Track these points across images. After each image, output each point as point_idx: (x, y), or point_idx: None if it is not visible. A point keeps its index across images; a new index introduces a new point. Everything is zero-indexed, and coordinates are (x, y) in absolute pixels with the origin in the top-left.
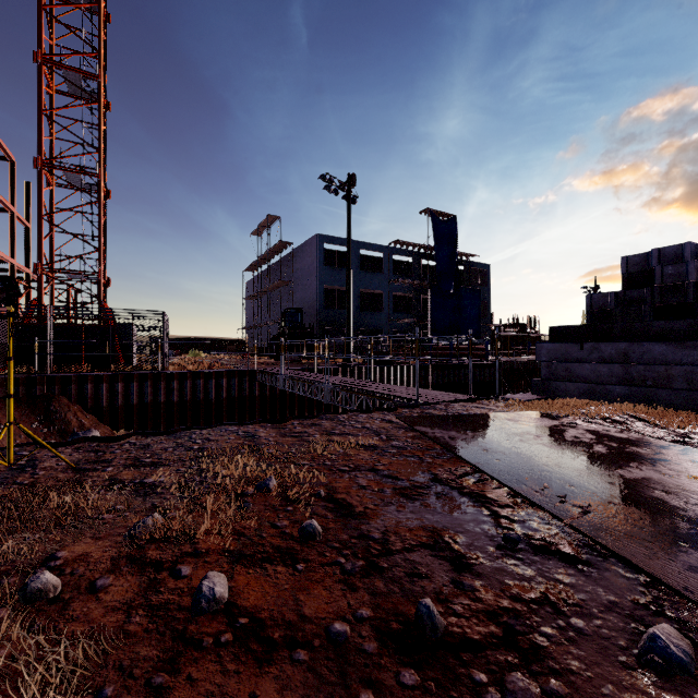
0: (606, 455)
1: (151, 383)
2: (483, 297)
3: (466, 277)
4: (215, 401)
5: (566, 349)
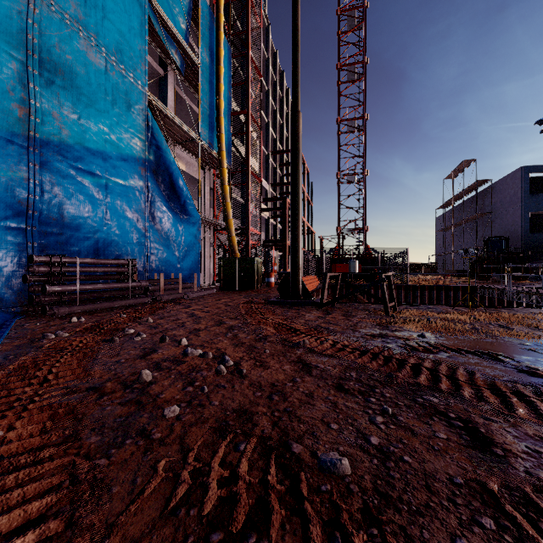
0: None
1: (403, 291)
2: None
3: None
4: None
5: None
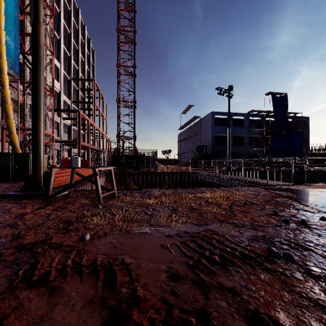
0: None
1: (154, 175)
2: (304, 135)
3: (293, 125)
4: (175, 183)
5: None
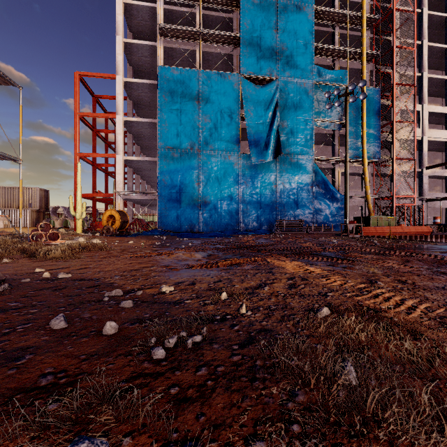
0: None
1: None
2: None
3: None
4: None
5: None
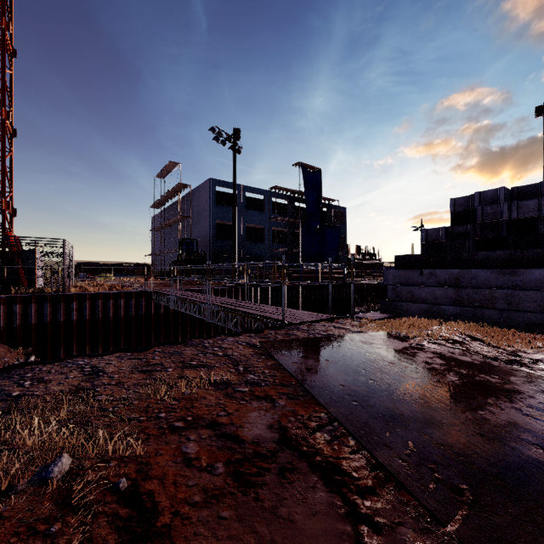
0: (461, 387)
1: (50, 304)
2: (341, 232)
3: (328, 217)
4: (113, 319)
5: (409, 275)
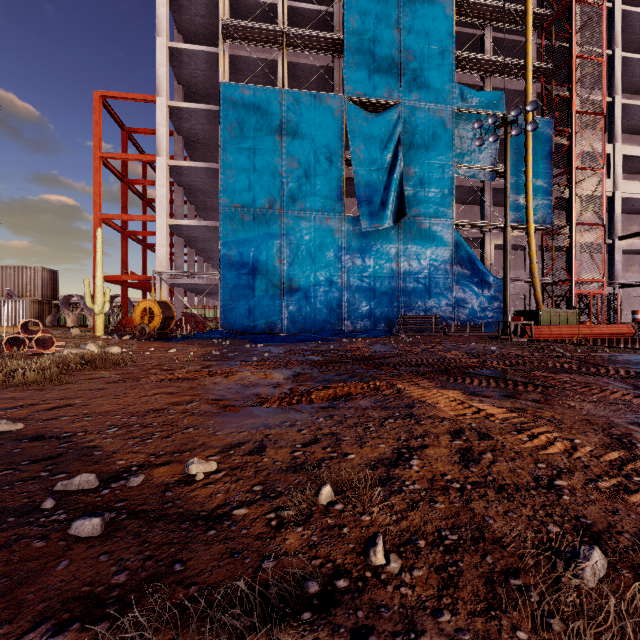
0: None
1: None
2: None
3: None
4: None
5: None
